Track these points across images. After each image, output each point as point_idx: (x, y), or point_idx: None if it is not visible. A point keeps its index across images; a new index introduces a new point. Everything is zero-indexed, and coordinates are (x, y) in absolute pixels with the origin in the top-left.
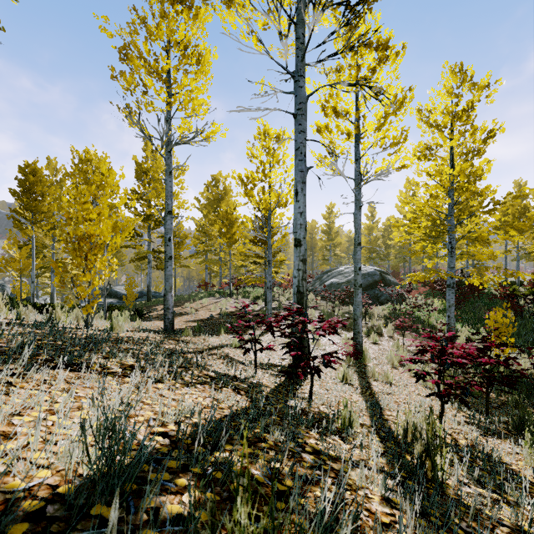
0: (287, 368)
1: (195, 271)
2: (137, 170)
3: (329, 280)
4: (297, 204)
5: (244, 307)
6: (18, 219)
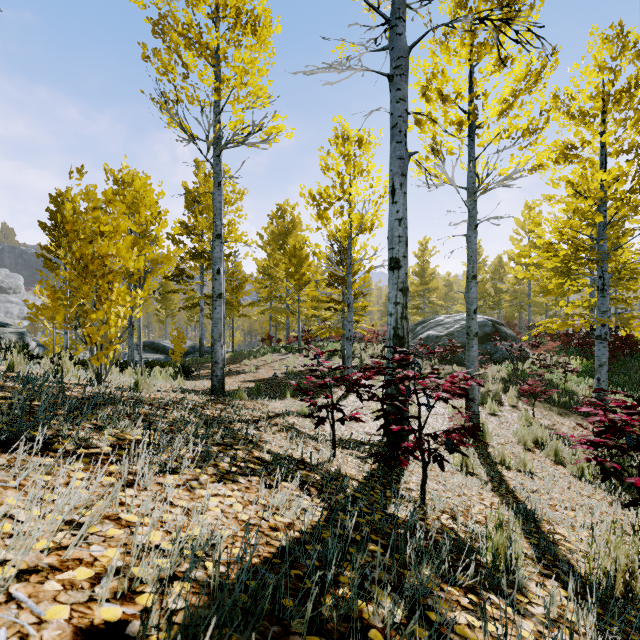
0: (378, 447)
1: (258, 323)
2: (187, 198)
3: (424, 333)
4: (394, 206)
5: (317, 355)
6: (49, 258)
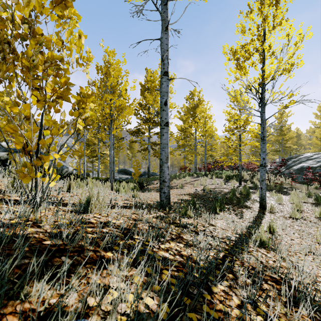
0: None
1: (176, 161)
2: (141, 89)
3: (297, 165)
4: None
5: None
6: None
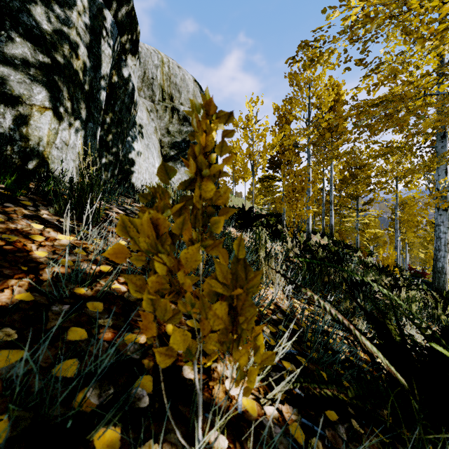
0: None
1: None
2: None
3: None
4: None
5: None
6: None
